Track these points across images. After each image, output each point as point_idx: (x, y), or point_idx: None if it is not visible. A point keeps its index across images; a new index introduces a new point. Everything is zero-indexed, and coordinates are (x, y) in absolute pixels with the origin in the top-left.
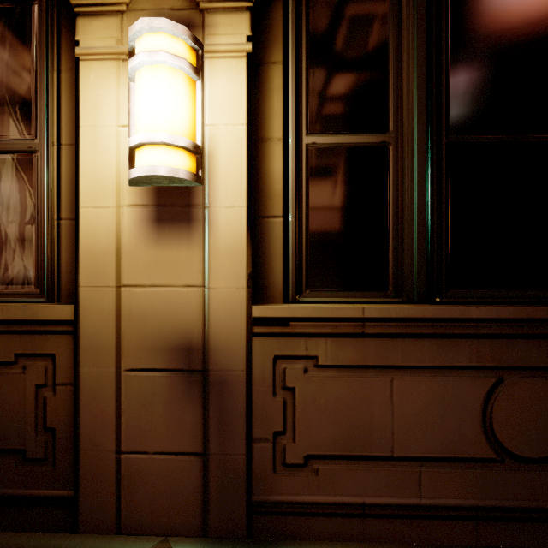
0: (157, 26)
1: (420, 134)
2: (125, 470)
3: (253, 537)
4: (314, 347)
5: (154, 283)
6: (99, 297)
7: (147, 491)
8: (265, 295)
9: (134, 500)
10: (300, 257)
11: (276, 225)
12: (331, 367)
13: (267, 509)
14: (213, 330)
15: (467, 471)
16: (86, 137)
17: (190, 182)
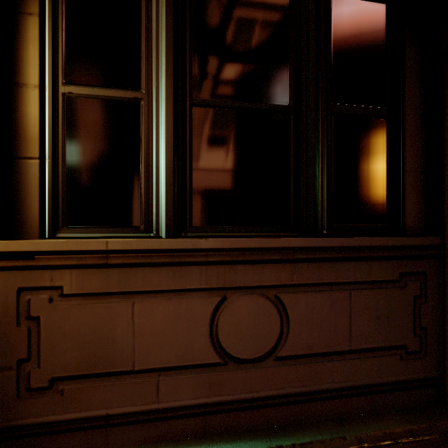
0: None
1: (168, 94)
2: None
3: None
4: (59, 278)
5: None
6: None
7: None
8: (20, 232)
9: None
10: (57, 196)
11: (32, 166)
12: (76, 296)
13: (11, 433)
14: None
15: (197, 375)
16: None
17: None
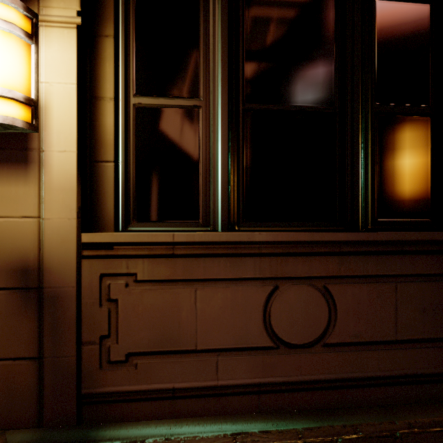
0: None
1: (224, 101)
2: None
3: (82, 423)
4: (134, 266)
5: None
6: None
7: None
8: (99, 226)
9: None
10: (129, 194)
11: (108, 168)
12: (148, 282)
13: (94, 399)
14: (48, 254)
15: (252, 357)
16: None
17: (23, 129)
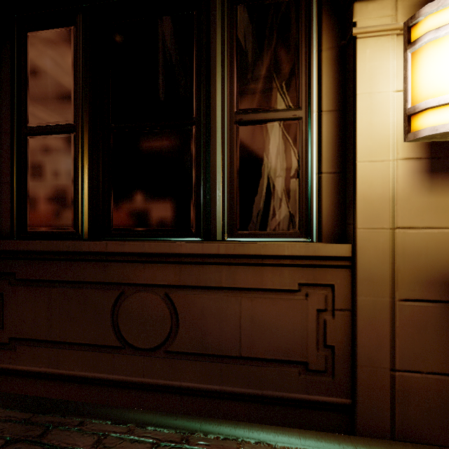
0: None
1: None
2: (399, 386)
3: None
4: None
5: (427, 226)
6: (374, 237)
7: (420, 406)
8: None
9: (407, 412)
10: None
11: None
12: None
13: None
14: None
15: None
16: (362, 102)
17: None
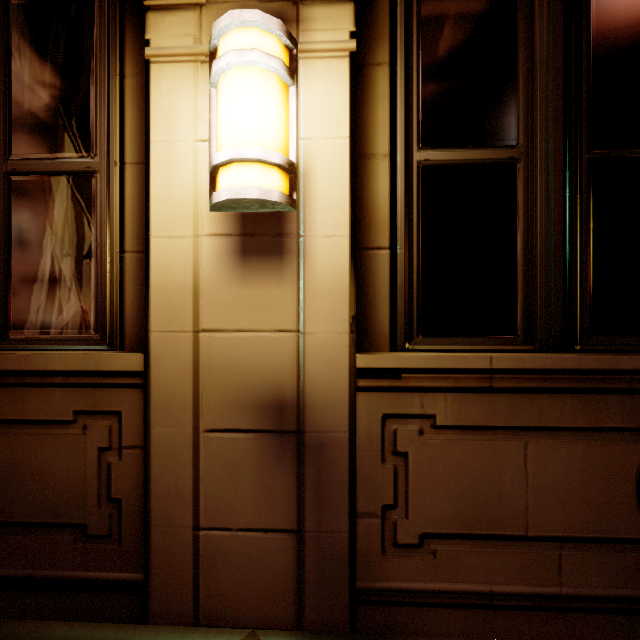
0: (249, 19)
1: (556, 149)
2: (204, 550)
3: (357, 631)
4: (431, 404)
5: (239, 328)
6: (174, 344)
7: (231, 575)
8: (367, 342)
9: (214, 585)
10: (411, 296)
11: (381, 258)
12: (452, 428)
13: (374, 597)
14: (309, 384)
15: (617, 554)
16: (158, 154)
17: (284, 207)
